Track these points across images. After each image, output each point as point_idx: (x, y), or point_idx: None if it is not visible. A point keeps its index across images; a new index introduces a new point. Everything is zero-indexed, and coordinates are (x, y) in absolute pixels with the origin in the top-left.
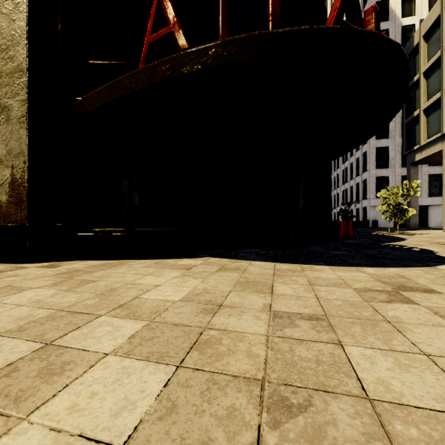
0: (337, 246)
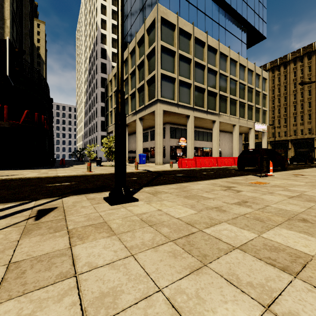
0: (46, 167)
